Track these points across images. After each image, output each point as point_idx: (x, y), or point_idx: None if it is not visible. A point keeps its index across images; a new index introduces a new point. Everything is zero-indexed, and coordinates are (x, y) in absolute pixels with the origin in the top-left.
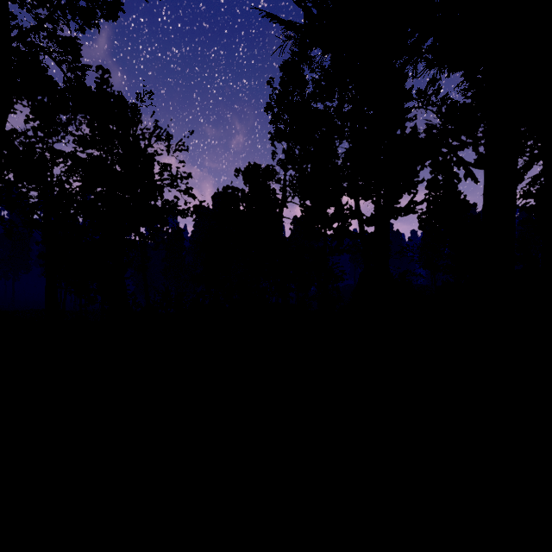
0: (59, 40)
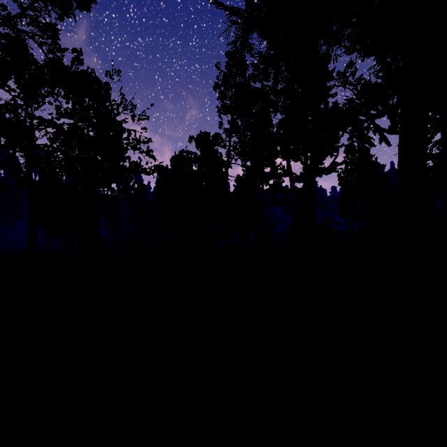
0: (40, 25)
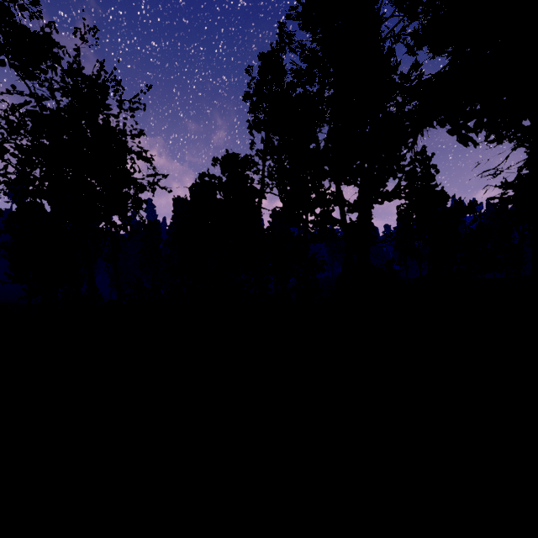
0: None
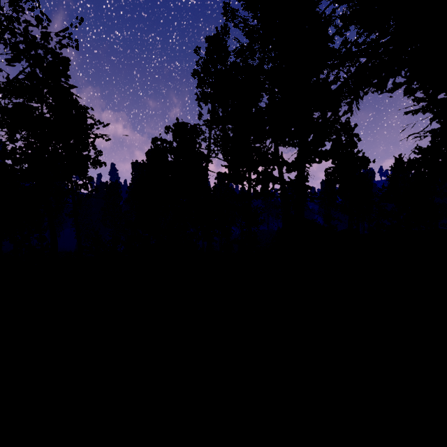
0: None
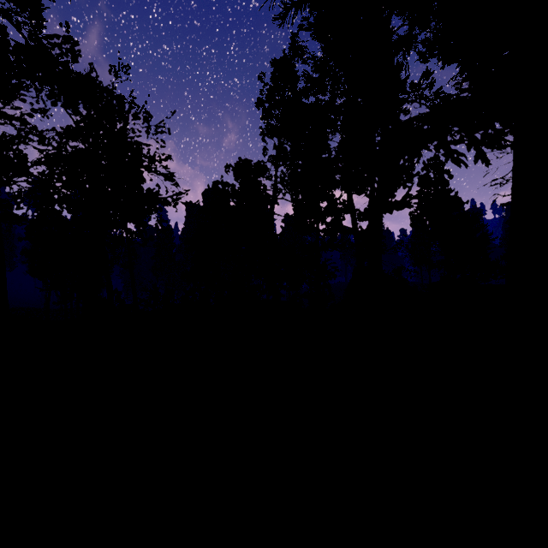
0: None
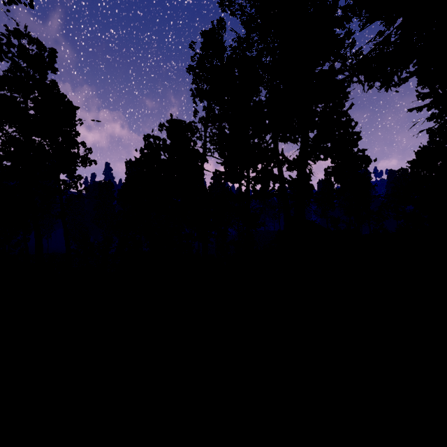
0: None
